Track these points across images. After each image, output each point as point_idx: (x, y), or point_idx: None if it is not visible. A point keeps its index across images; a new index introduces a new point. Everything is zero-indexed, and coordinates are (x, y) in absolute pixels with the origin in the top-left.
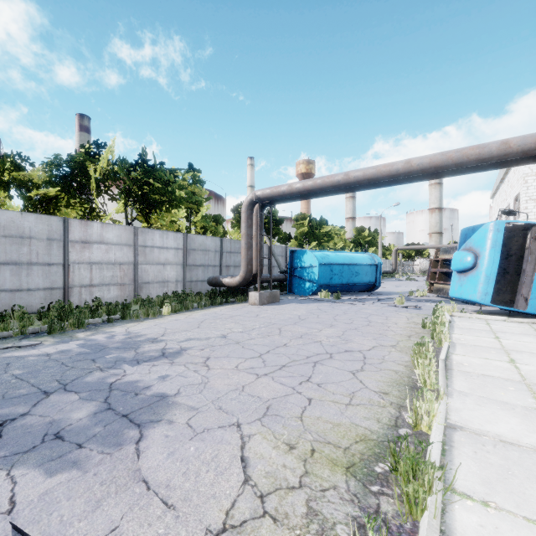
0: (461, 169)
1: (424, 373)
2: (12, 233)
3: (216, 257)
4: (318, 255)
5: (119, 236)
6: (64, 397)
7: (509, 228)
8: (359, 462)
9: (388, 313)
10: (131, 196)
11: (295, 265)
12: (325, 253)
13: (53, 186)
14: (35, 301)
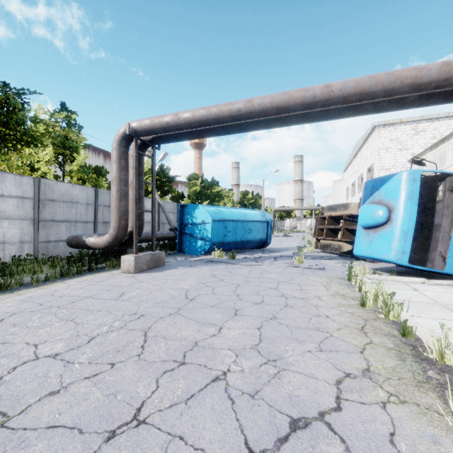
0: (382, 104)
1: None
2: None
3: (88, 211)
4: (211, 211)
5: None
6: None
7: None
8: None
9: (296, 278)
10: None
11: (185, 221)
12: (218, 208)
13: None
14: None
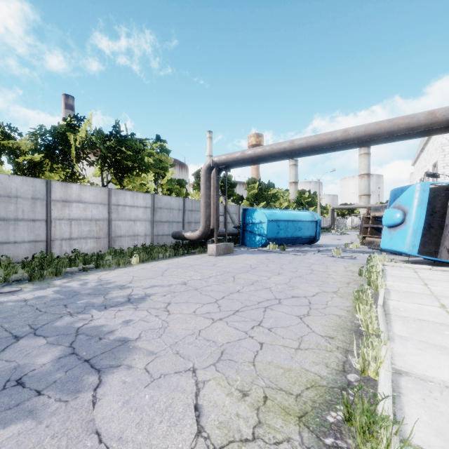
0: (391, 137)
1: (366, 319)
2: (0, 193)
3: (179, 214)
4: (267, 213)
5: (95, 196)
6: (32, 341)
7: (433, 188)
8: (311, 411)
9: (327, 263)
10: (107, 162)
11: (247, 221)
12: (272, 211)
13: (38, 153)
14: (21, 252)
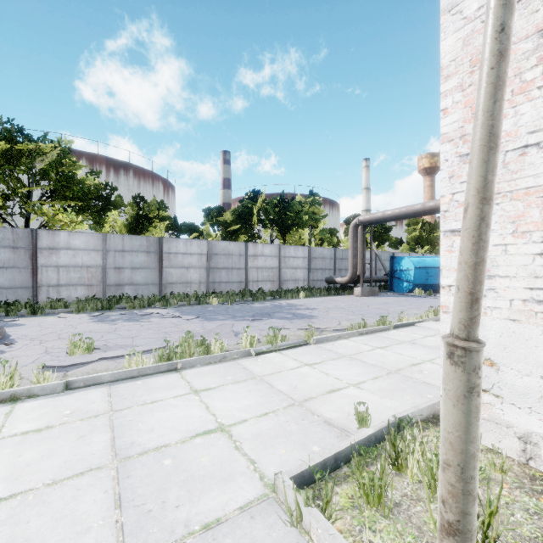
0: None
1: (421, 315)
2: (225, 253)
3: (331, 263)
4: (414, 260)
5: (271, 251)
6: (280, 313)
7: None
8: (373, 326)
9: None
10: (275, 223)
11: (394, 268)
12: (422, 258)
13: (235, 223)
14: (234, 289)
